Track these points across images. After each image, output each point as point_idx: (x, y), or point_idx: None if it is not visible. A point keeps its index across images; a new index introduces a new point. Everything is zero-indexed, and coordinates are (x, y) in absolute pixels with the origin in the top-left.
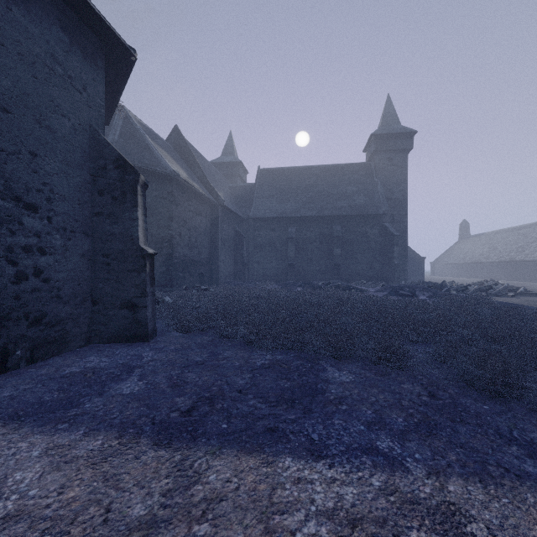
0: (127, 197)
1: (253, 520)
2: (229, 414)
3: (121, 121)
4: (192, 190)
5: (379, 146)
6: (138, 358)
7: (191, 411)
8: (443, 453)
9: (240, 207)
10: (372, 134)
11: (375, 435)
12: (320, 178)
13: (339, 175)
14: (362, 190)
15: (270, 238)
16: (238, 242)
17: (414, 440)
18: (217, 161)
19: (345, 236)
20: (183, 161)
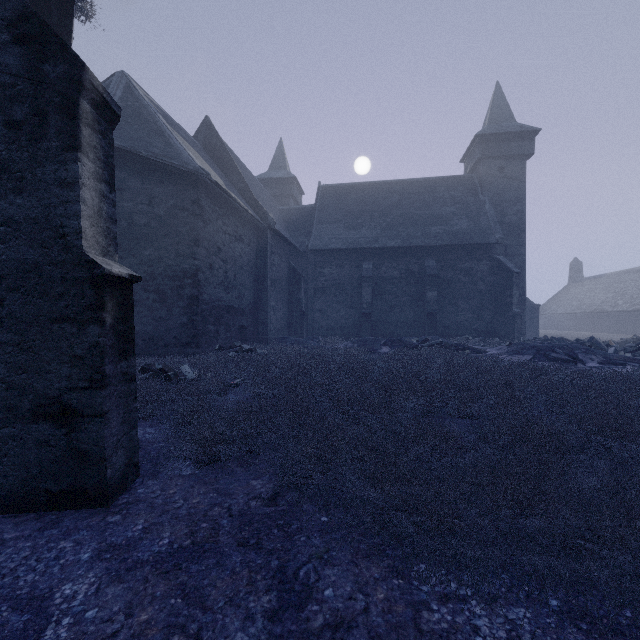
0: (50, 123)
1: None
2: None
3: (119, 91)
4: (229, 202)
5: (487, 151)
6: (21, 632)
7: None
8: None
9: (295, 236)
10: (477, 134)
11: None
12: (403, 196)
13: (430, 192)
14: (464, 211)
15: (337, 278)
16: (294, 283)
17: None
18: (264, 177)
19: (441, 274)
20: (217, 166)
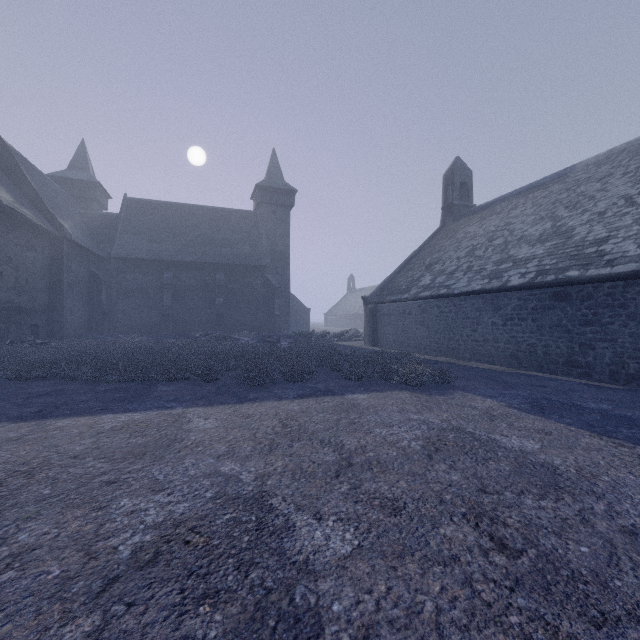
0: None
1: (84, 427)
2: (72, 409)
3: None
4: (21, 218)
5: (264, 198)
6: None
7: (41, 411)
8: (198, 403)
9: (97, 242)
10: (257, 185)
11: (168, 403)
12: (203, 220)
13: (224, 220)
14: (248, 239)
15: (140, 283)
16: (94, 287)
17: (188, 402)
18: (61, 175)
19: (229, 285)
20: (3, 174)
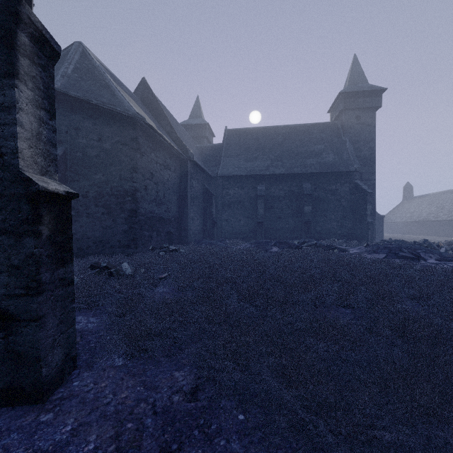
0: None
1: None
2: None
3: (77, 56)
4: (160, 140)
5: (347, 104)
6: None
7: None
8: None
9: (208, 166)
10: (340, 92)
11: None
12: (287, 137)
13: (306, 134)
14: (331, 148)
15: (238, 196)
16: (207, 200)
17: None
18: (185, 123)
19: (314, 193)
20: (151, 114)
